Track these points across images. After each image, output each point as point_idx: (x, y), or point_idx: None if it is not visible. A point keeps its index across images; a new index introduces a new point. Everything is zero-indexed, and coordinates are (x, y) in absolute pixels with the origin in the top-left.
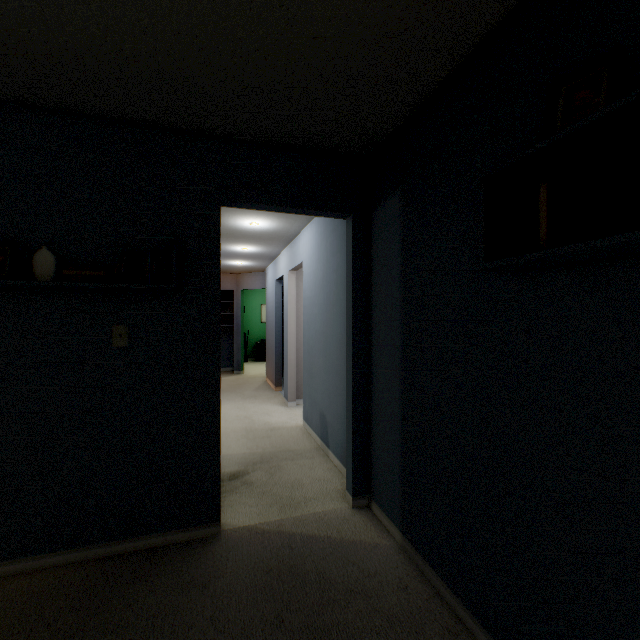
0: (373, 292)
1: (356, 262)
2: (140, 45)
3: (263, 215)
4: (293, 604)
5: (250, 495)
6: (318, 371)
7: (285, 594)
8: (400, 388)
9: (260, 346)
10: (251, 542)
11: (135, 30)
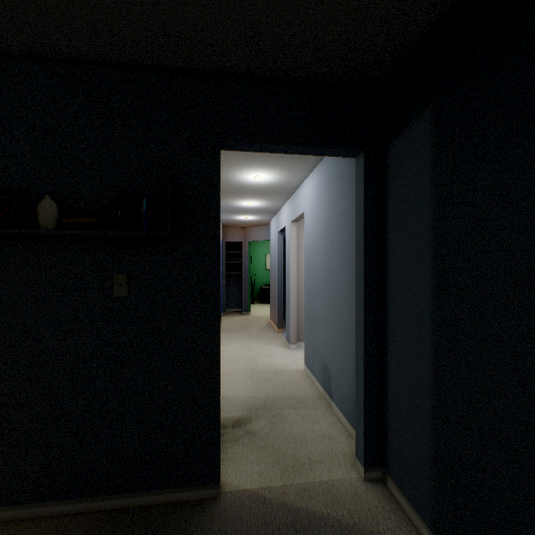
0: (389, 237)
1: (368, 204)
2: None
3: (266, 167)
4: None
5: (252, 448)
6: (320, 319)
7: None
8: (431, 354)
9: (264, 290)
10: (251, 514)
11: None
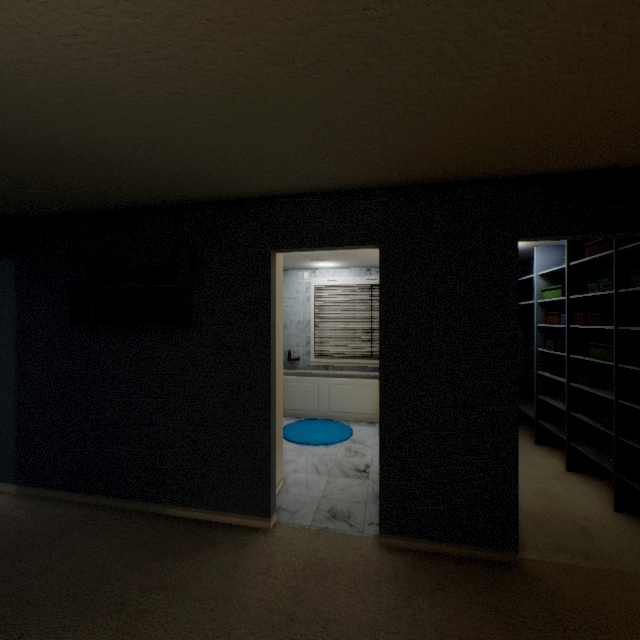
0: None
1: None
2: None
3: None
4: None
5: None
6: None
7: None
8: (17, 390)
9: None
10: None
11: None
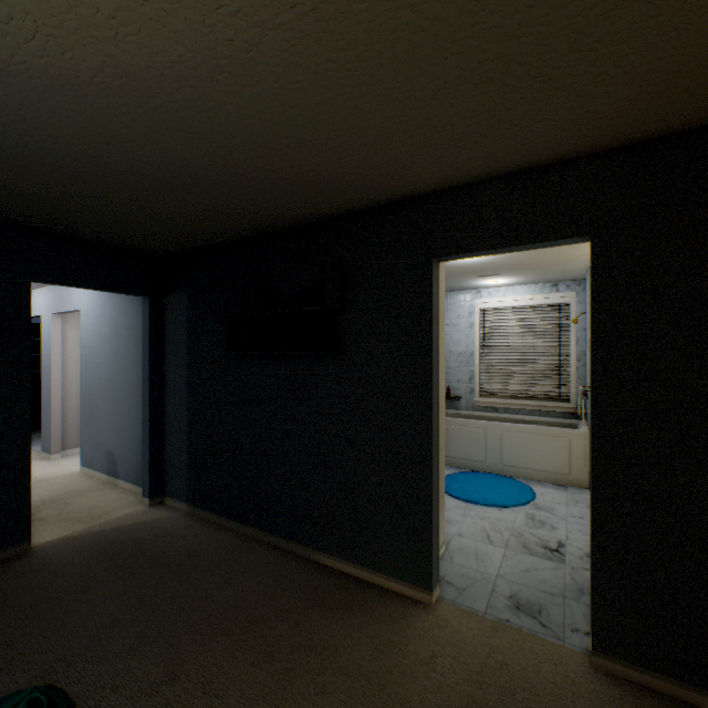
0: (166, 352)
1: (153, 330)
2: (1, 194)
3: None
4: (119, 552)
5: (48, 524)
6: (104, 415)
7: (111, 551)
8: (187, 414)
9: None
10: (68, 543)
11: (4, 191)
